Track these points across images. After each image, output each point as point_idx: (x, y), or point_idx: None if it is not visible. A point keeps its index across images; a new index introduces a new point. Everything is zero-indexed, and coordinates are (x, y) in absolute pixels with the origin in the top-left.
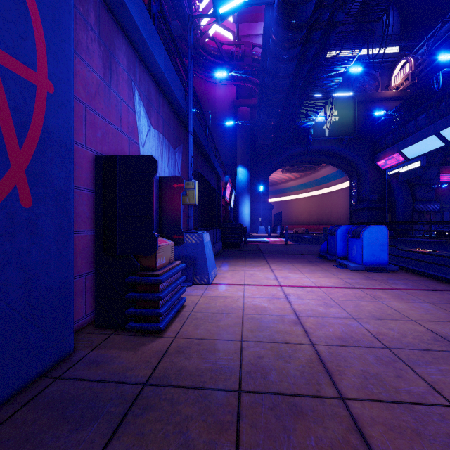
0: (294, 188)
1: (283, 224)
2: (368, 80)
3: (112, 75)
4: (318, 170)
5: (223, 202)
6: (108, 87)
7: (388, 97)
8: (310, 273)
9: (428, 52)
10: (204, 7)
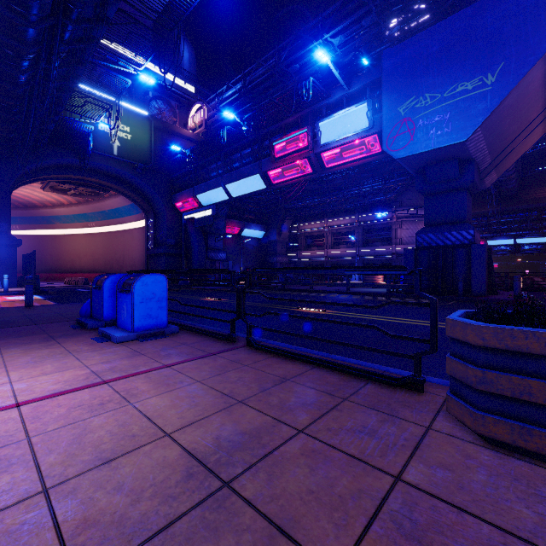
0: (68, 219)
1: (47, 272)
2: (166, 107)
3: None
4: (106, 199)
5: None
6: None
7: (185, 135)
8: (29, 366)
9: (218, 107)
10: None
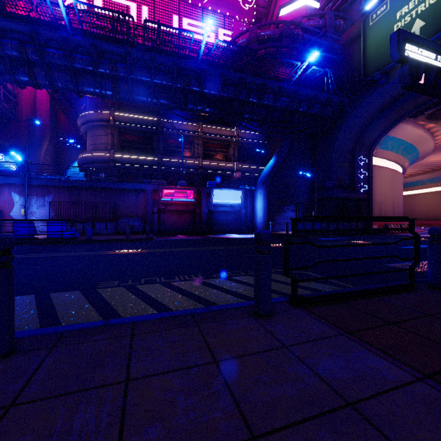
0: None
1: None
2: None
3: (2, 194)
4: None
5: (186, 203)
6: (1, 197)
7: None
8: None
9: None
10: (272, 3)
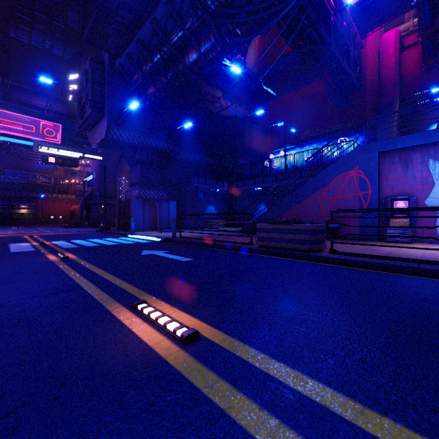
0: None
1: None
2: None
3: (409, 167)
4: None
5: None
6: (406, 172)
7: None
8: None
9: None
10: None
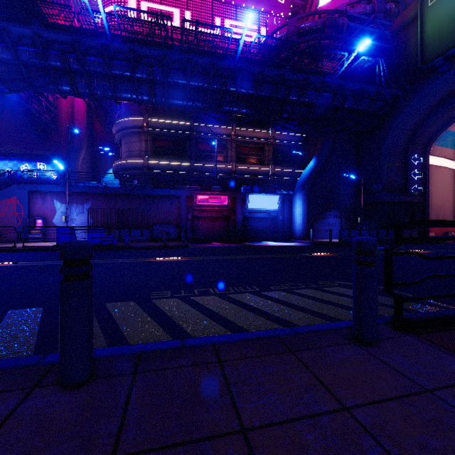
0: None
1: None
2: None
3: (45, 202)
4: None
5: (220, 209)
6: (44, 204)
7: None
8: None
9: None
10: None
